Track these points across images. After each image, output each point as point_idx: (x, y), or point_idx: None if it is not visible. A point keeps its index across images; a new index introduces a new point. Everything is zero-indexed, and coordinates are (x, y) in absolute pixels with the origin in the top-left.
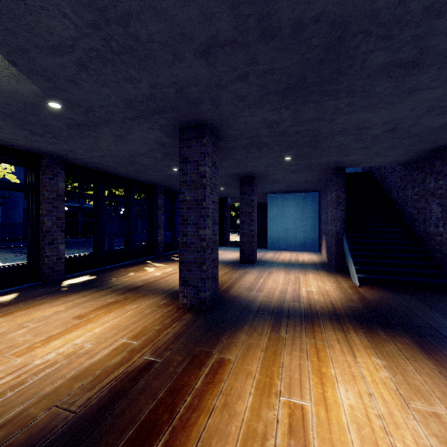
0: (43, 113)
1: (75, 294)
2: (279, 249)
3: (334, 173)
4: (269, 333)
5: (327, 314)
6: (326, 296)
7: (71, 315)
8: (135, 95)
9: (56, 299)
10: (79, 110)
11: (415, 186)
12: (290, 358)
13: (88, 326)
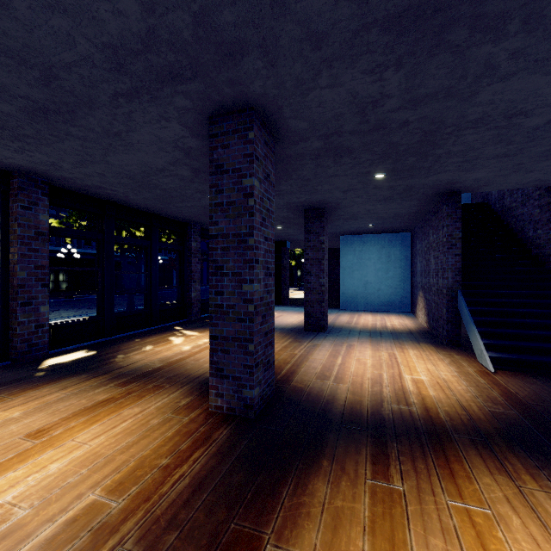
0: None
1: (52, 384)
2: (355, 310)
3: (444, 201)
4: (371, 479)
5: (463, 431)
6: (448, 391)
7: (25, 429)
8: (119, 34)
9: (16, 395)
10: (31, 75)
11: None
12: None
13: (42, 456)
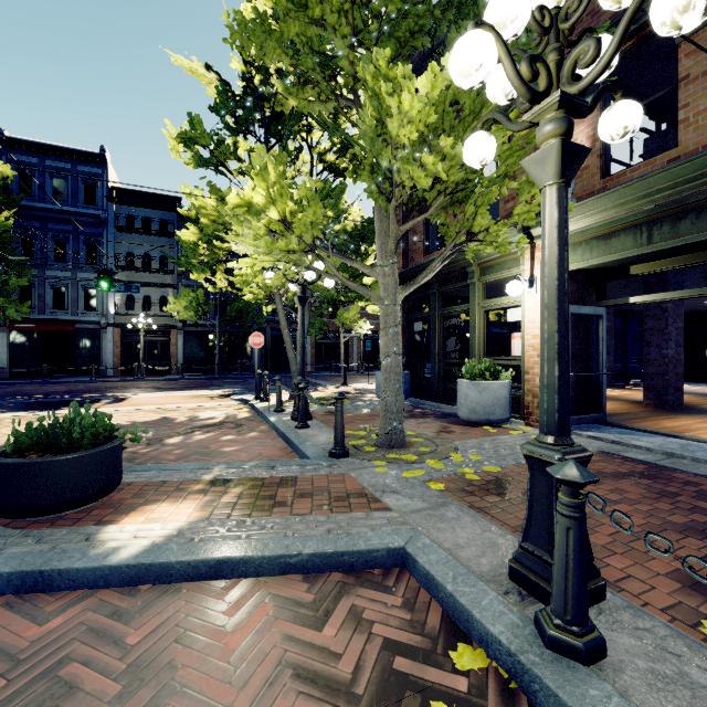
0: None
1: None
2: None
3: None
4: None
5: None
6: None
7: None
8: None
9: None
10: None
11: None
12: None
13: None
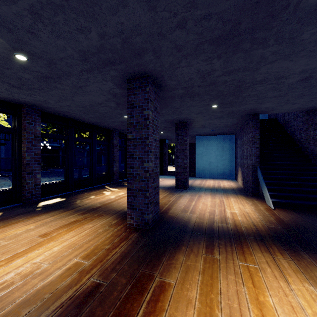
0: (14, 66)
1: (46, 214)
2: (204, 177)
3: (250, 118)
4: (204, 254)
5: (252, 235)
6: (248, 217)
7: (38, 233)
8: (87, 46)
9: (29, 218)
10: (43, 62)
11: (316, 128)
12: (226, 283)
13: (49, 244)
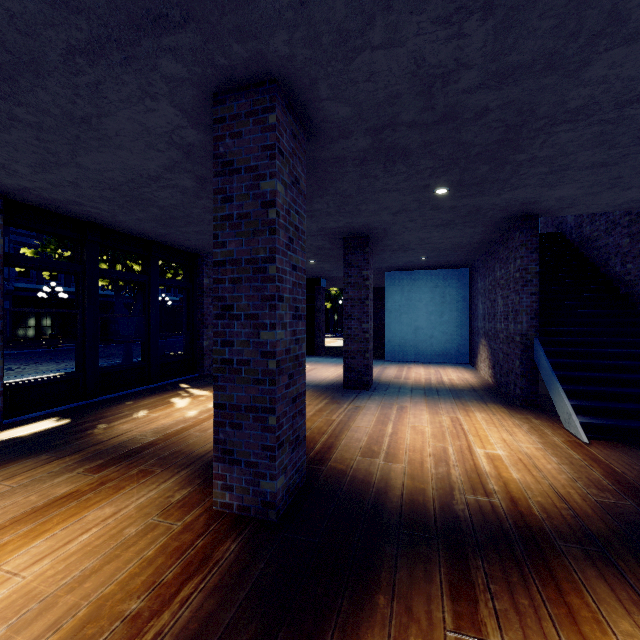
0: None
1: None
2: (404, 361)
3: (517, 227)
4: (453, 630)
5: (570, 537)
6: (536, 472)
7: None
8: None
9: None
10: None
11: None
12: None
13: None
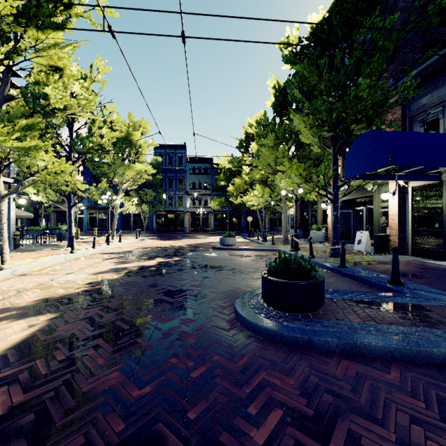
0: None
1: None
2: None
3: None
4: None
5: None
6: None
7: None
8: None
9: None
10: None
11: None
12: None
13: None
